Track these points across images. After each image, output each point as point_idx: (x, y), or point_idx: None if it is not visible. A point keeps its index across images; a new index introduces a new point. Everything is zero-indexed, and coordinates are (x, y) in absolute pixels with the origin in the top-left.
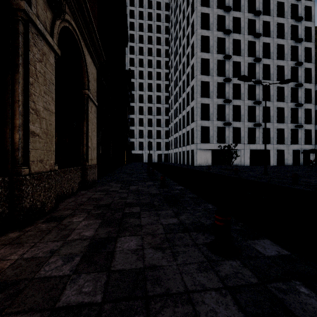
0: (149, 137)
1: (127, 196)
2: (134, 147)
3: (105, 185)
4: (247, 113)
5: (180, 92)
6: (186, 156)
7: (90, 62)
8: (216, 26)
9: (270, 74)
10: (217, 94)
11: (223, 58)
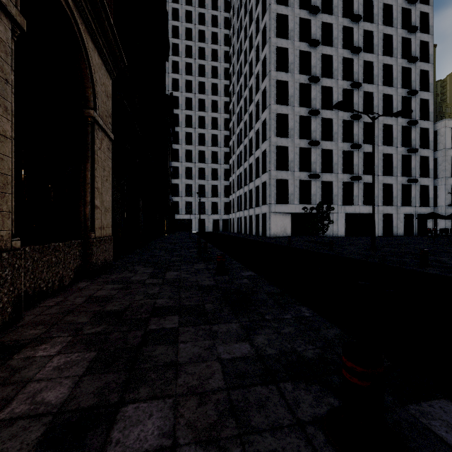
0: (200, 193)
1: (159, 292)
2: (179, 209)
3: (125, 271)
4: (341, 161)
5: (245, 129)
6: (255, 223)
7: (100, 65)
8: (298, 35)
9: (374, 105)
10: (300, 133)
11: (307, 80)
